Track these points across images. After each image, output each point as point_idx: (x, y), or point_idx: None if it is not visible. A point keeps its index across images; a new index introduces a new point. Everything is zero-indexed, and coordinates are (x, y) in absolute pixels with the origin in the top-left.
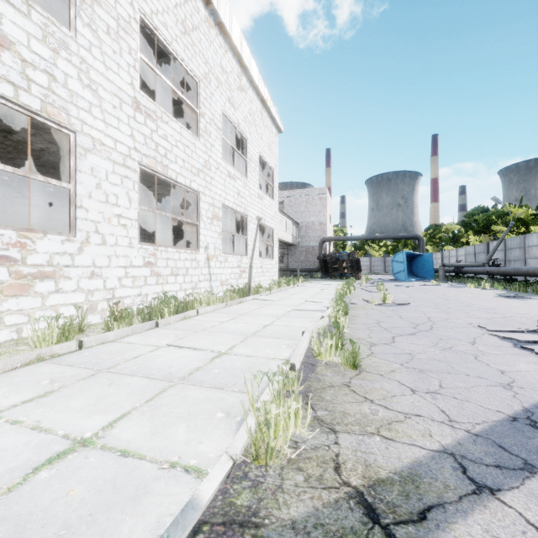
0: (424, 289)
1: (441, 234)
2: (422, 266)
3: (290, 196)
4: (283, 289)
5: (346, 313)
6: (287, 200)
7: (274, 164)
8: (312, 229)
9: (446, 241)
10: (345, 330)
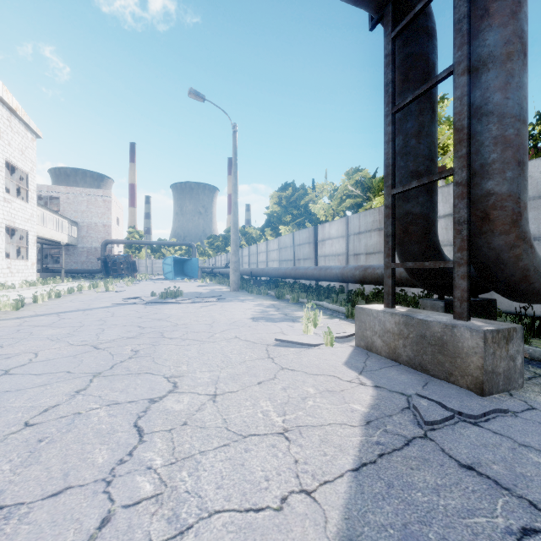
0: (166, 284)
1: (218, 243)
2: (191, 268)
3: (68, 193)
4: (34, 288)
5: (60, 296)
6: (63, 196)
7: (30, 168)
8: (95, 230)
9: (222, 249)
10: (41, 302)
